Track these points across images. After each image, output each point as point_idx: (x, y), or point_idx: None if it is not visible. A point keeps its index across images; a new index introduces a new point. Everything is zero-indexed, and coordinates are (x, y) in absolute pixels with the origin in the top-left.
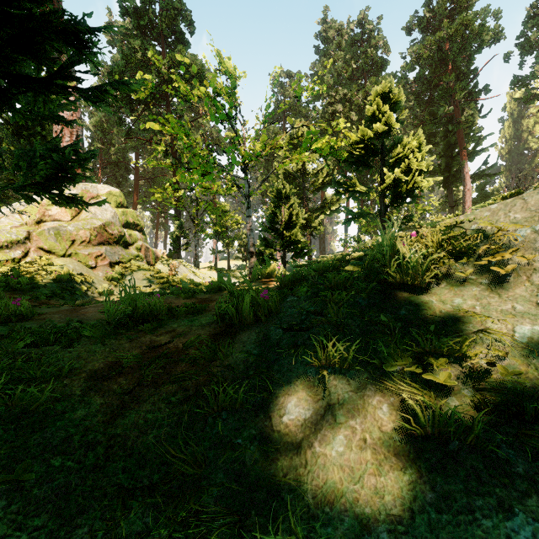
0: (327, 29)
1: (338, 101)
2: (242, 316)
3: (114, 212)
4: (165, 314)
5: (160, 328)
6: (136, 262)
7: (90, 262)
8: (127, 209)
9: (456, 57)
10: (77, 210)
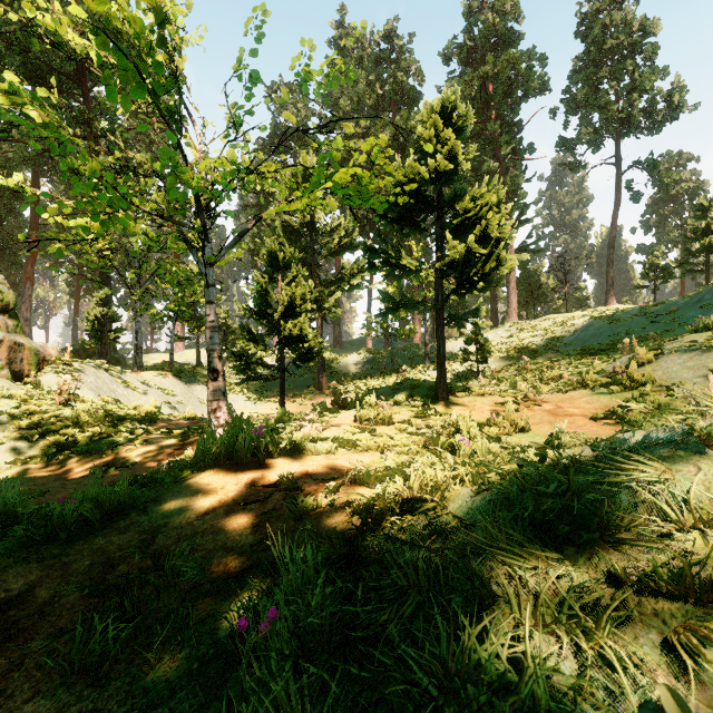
0: (344, 35)
1: (359, 135)
2: None
3: None
4: None
5: None
6: None
7: None
8: None
9: (501, 103)
10: None
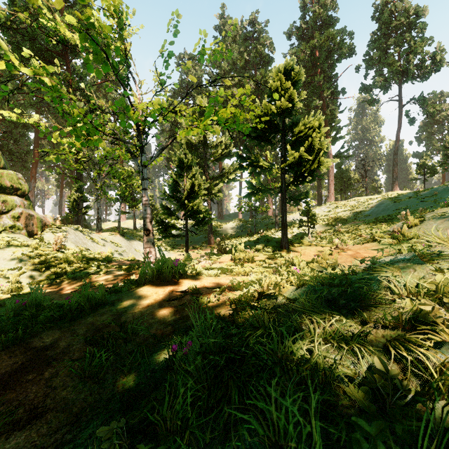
0: (224, 23)
1: (233, 85)
2: None
3: None
4: None
5: None
6: (7, 235)
7: None
8: (3, 170)
9: (324, 63)
10: None
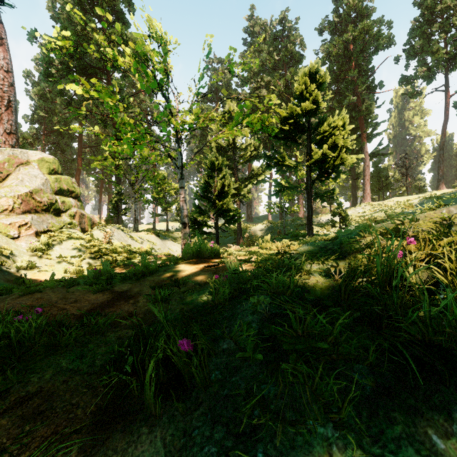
0: (253, 24)
1: (263, 86)
2: (144, 393)
3: (45, 179)
4: (45, 340)
5: (17, 386)
6: (67, 230)
7: (12, 232)
8: (61, 176)
9: (358, 56)
10: (2, 177)
